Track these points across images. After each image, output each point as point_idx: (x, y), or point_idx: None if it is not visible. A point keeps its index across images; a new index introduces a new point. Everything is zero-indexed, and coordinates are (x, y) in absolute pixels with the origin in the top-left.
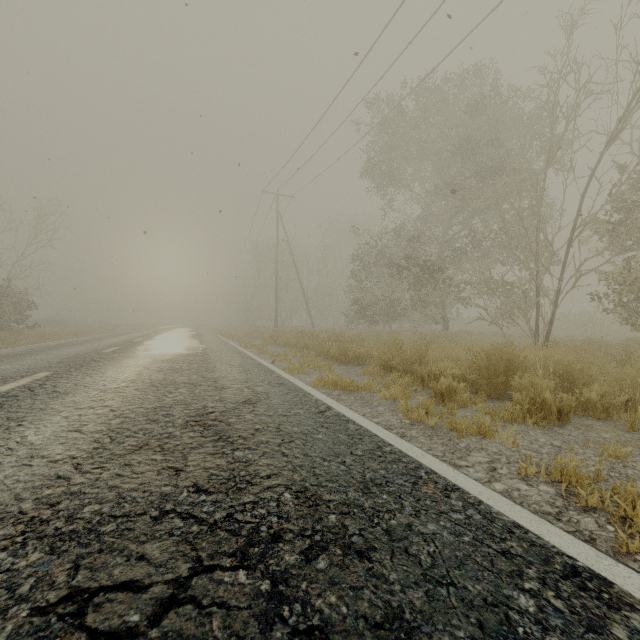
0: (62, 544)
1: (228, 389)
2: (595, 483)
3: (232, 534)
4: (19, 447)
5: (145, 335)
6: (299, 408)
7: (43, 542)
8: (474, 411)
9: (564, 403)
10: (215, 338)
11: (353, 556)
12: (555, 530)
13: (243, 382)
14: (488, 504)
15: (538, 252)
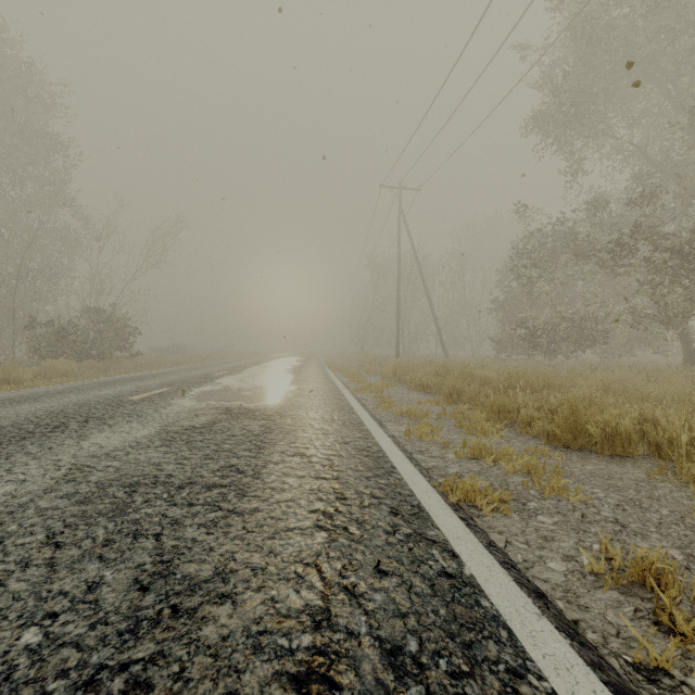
0: None
1: None
2: None
3: None
4: None
5: (238, 366)
6: None
7: None
8: None
9: None
10: (318, 372)
11: None
12: None
13: None
14: None
15: None
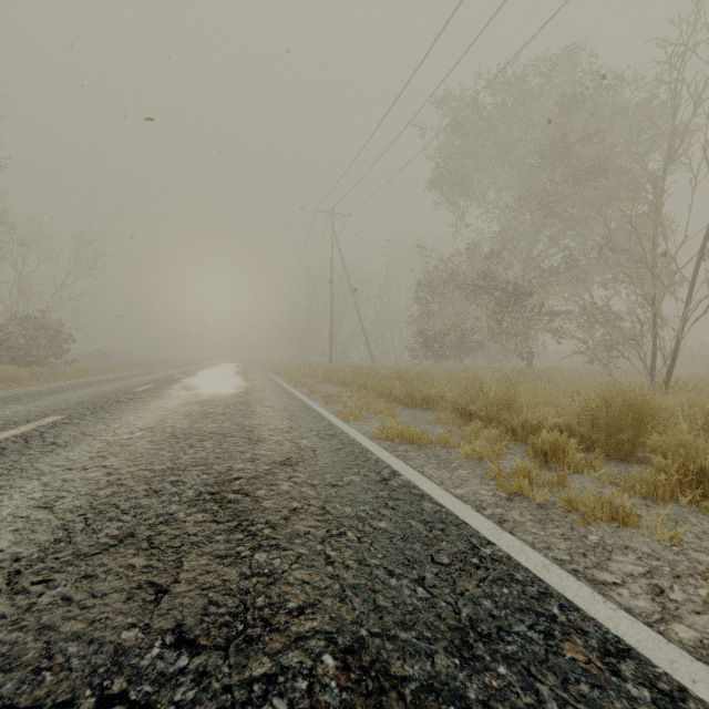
0: None
1: (265, 442)
2: None
3: None
4: None
5: (186, 371)
6: (354, 473)
7: None
8: (594, 479)
9: None
10: (262, 375)
11: None
12: None
13: (285, 432)
14: (700, 697)
15: (655, 269)
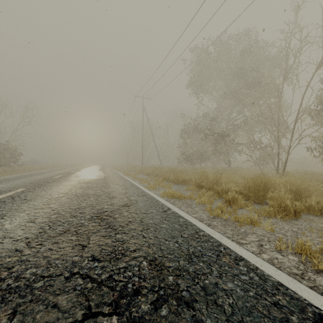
0: (9, 296)
1: (115, 198)
2: (320, 254)
3: (111, 289)
4: None
5: (76, 169)
6: (153, 209)
7: None
8: (247, 210)
9: (297, 207)
10: (111, 170)
11: (183, 306)
12: (304, 287)
13: (124, 194)
14: (261, 269)
15: (278, 126)
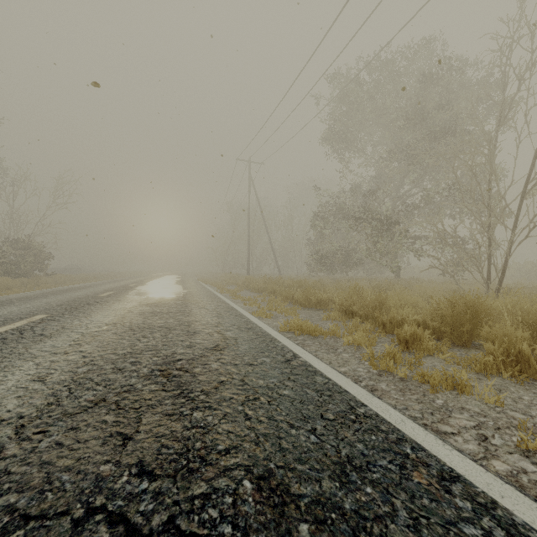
0: None
1: (199, 334)
2: None
3: None
4: None
5: (139, 281)
6: (265, 356)
7: None
8: (441, 360)
9: None
10: (196, 284)
11: None
12: None
13: (214, 326)
14: (505, 507)
15: (490, 205)
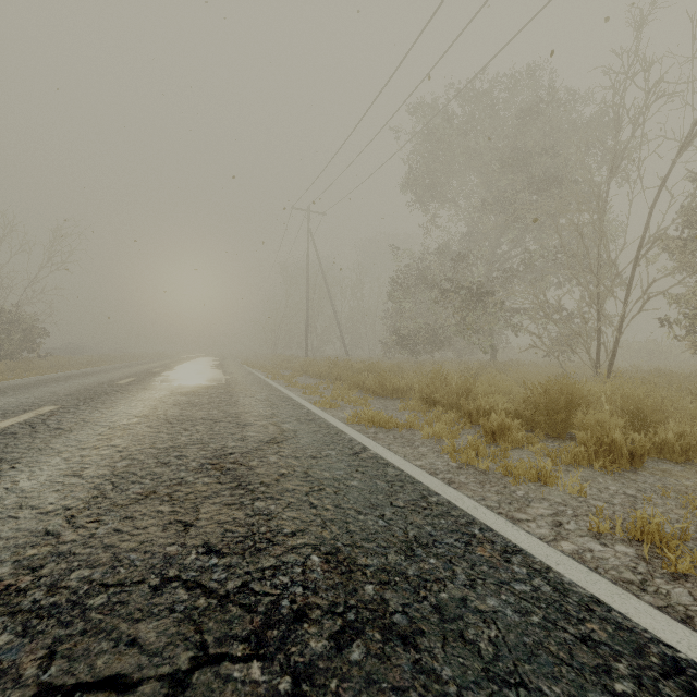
0: (38, 622)
1: (251, 426)
2: (682, 542)
3: (246, 610)
4: (7, 495)
5: (164, 365)
6: (331, 449)
7: (16, 619)
8: (531, 452)
9: (637, 444)
10: (240, 368)
11: (395, 643)
12: (644, 607)
13: (268, 418)
14: (558, 571)
15: (599, 272)
